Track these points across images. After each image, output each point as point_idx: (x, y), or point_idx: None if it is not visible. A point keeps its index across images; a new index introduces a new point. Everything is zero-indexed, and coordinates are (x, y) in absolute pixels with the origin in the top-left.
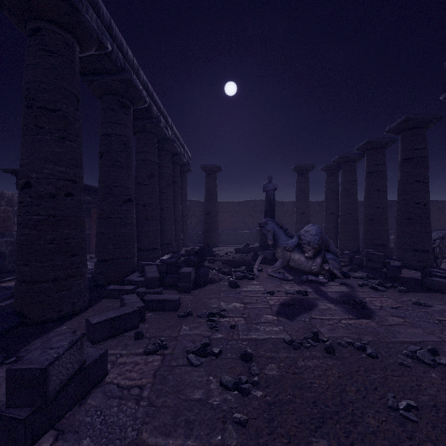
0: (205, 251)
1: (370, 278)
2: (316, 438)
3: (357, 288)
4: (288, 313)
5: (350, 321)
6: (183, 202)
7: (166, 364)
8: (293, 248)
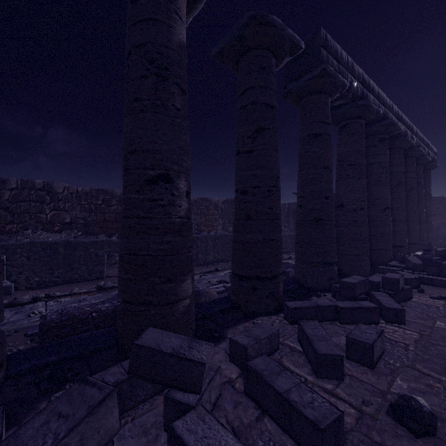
0: None
1: None
2: None
3: None
4: None
5: None
6: (425, 202)
7: None
8: None
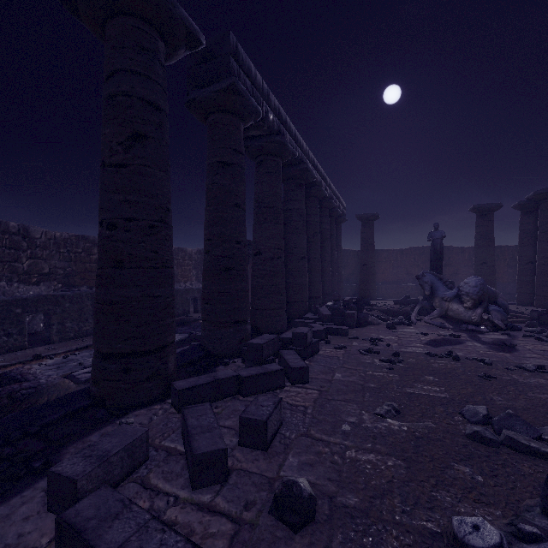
0: (362, 302)
1: (545, 332)
2: (428, 376)
3: (518, 338)
4: (434, 344)
5: (487, 352)
6: (338, 253)
7: (348, 353)
8: (451, 299)
